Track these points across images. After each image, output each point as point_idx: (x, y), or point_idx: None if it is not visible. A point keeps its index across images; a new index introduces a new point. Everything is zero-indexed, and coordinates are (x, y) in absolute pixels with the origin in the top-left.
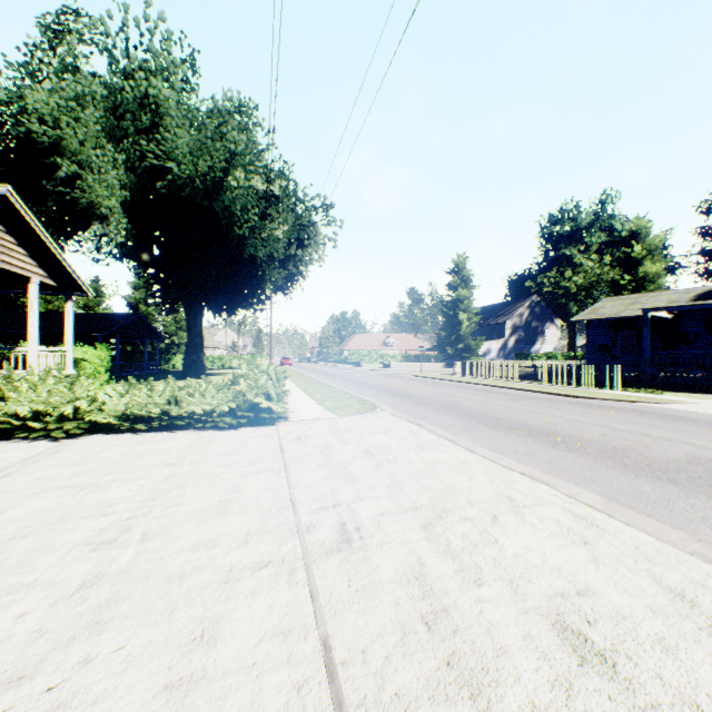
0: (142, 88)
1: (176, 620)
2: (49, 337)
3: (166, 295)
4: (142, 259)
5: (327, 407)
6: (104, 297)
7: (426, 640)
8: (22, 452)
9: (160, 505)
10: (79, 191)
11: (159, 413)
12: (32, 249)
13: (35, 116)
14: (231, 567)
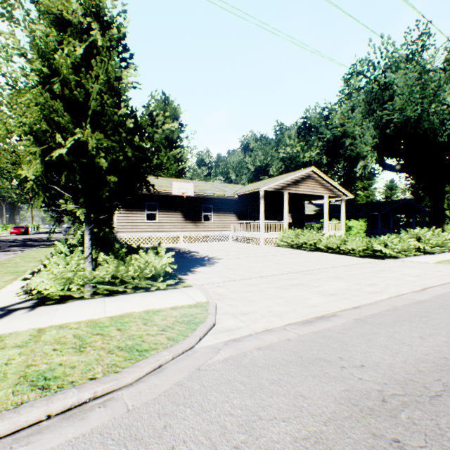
0: (381, 82)
1: (267, 269)
2: (358, 216)
3: (418, 185)
4: (395, 169)
5: (448, 260)
6: (395, 190)
7: (282, 279)
8: (296, 252)
9: (294, 263)
10: (350, 151)
11: (337, 247)
12: (324, 185)
13: (338, 123)
14: (283, 269)
